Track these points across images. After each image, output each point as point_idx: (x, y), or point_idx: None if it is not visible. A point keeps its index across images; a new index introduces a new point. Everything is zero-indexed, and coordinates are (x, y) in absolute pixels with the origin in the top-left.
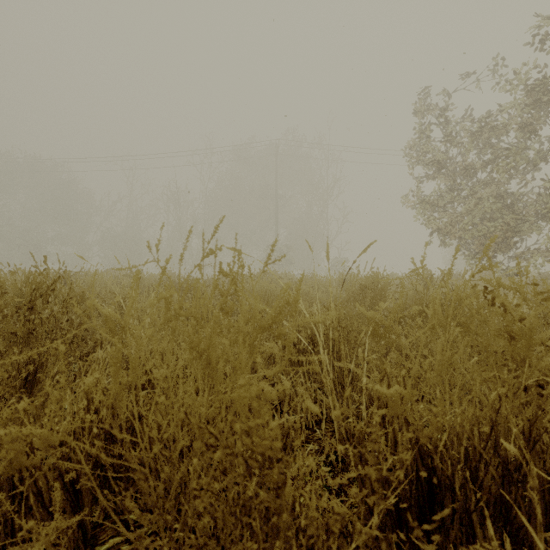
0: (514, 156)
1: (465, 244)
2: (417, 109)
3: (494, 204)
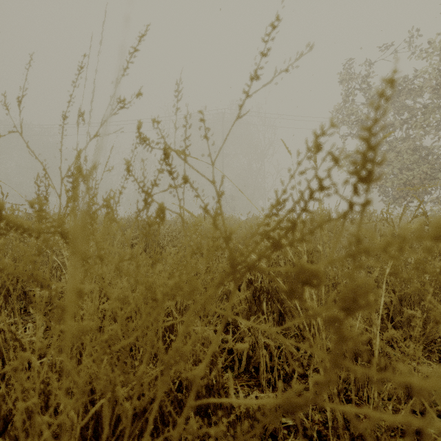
0: (431, 114)
1: (384, 191)
2: (343, 76)
3: (412, 156)
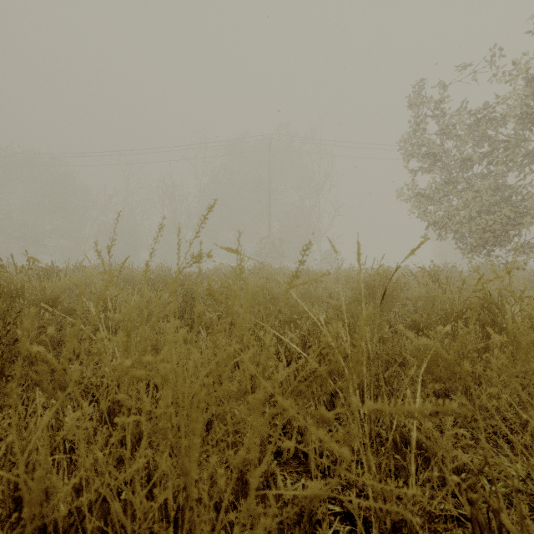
0: (514, 148)
1: (461, 237)
2: (412, 101)
3: (493, 197)
